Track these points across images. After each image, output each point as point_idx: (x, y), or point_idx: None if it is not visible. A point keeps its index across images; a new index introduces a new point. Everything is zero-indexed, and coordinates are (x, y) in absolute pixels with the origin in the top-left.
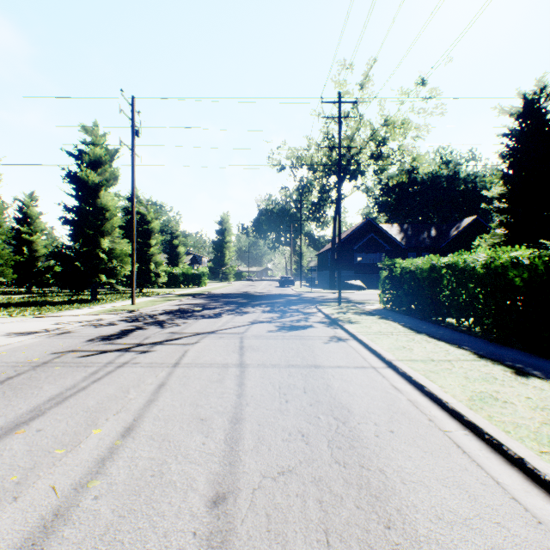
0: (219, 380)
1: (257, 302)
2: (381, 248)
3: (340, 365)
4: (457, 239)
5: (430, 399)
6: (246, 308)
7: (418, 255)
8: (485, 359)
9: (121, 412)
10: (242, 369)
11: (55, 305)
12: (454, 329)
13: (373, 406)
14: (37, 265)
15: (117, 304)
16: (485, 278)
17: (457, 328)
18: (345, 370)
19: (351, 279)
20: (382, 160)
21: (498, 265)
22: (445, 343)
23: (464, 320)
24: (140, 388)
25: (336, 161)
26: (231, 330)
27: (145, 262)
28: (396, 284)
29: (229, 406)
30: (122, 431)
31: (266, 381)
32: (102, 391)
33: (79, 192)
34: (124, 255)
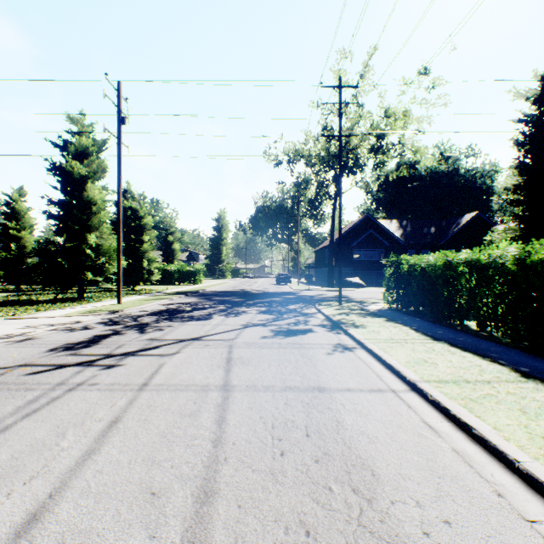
0: (193, 413)
1: (252, 300)
2: (381, 245)
3: (351, 387)
4: (458, 235)
5: (485, 448)
6: (240, 307)
7: (417, 252)
8: (533, 380)
9: (37, 478)
10: (226, 393)
11: (36, 304)
12: (475, 335)
13: (407, 463)
14: (26, 262)
15: (102, 304)
16: (516, 277)
17: (477, 333)
18: (358, 396)
19: (349, 276)
20: (382, 154)
21: (536, 261)
22: (473, 354)
23: (487, 325)
24: (83, 427)
25: (335, 154)
26: (220, 336)
27: (138, 259)
28: (403, 283)
29: (198, 463)
30: (19, 524)
31: (256, 416)
32: (28, 434)
33: (64, 184)
34: (112, 251)
